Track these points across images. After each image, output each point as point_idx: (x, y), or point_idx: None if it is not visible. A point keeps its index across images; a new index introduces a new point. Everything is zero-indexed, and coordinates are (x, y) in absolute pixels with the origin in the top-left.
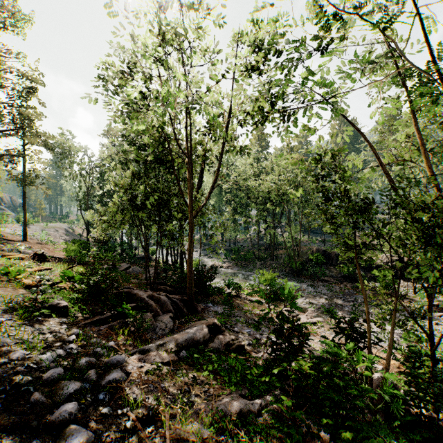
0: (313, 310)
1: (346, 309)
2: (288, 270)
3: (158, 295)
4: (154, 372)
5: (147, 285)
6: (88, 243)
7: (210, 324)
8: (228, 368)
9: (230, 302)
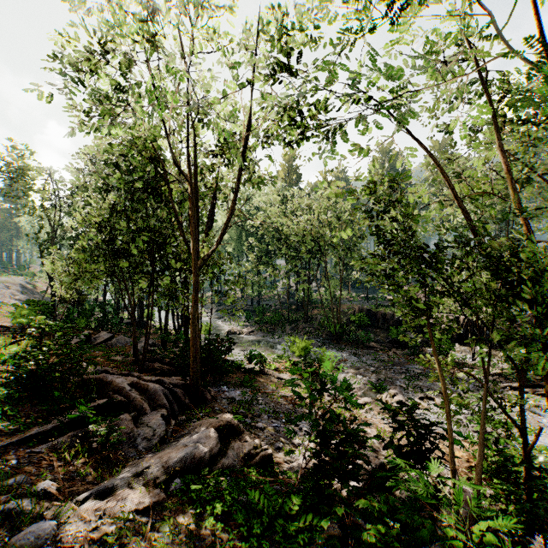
0: (359, 387)
1: (398, 383)
2: (325, 335)
3: (146, 383)
4: (118, 535)
5: (135, 364)
6: (54, 305)
7: (221, 424)
8: (248, 504)
9: (252, 382)
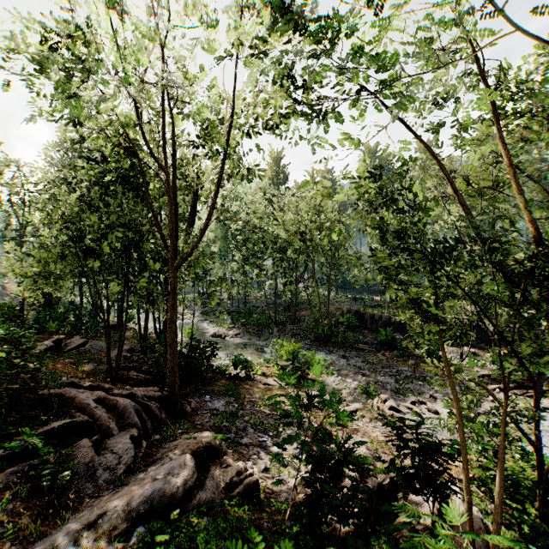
0: (349, 392)
1: (388, 387)
2: (313, 337)
3: (115, 398)
4: None
5: (109, 372)
6: (23, 308)
7: (200, 445)
8: None
9: (237, 390)
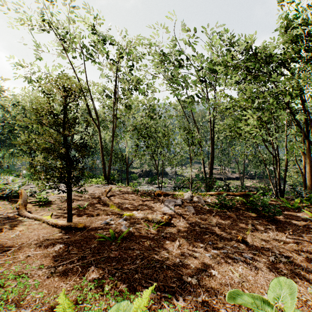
0: None
1: None
2: None
3: None
4: None
5: None
6: None
7: None
8: None
9: None
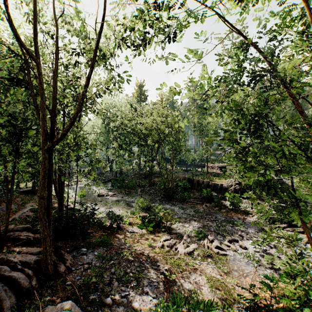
0: (187, 235)
1: (212, 229)
2: (162, 195)
3: None
4: None
5: None
6: None
7: None
8: None
9: (108, 241)
